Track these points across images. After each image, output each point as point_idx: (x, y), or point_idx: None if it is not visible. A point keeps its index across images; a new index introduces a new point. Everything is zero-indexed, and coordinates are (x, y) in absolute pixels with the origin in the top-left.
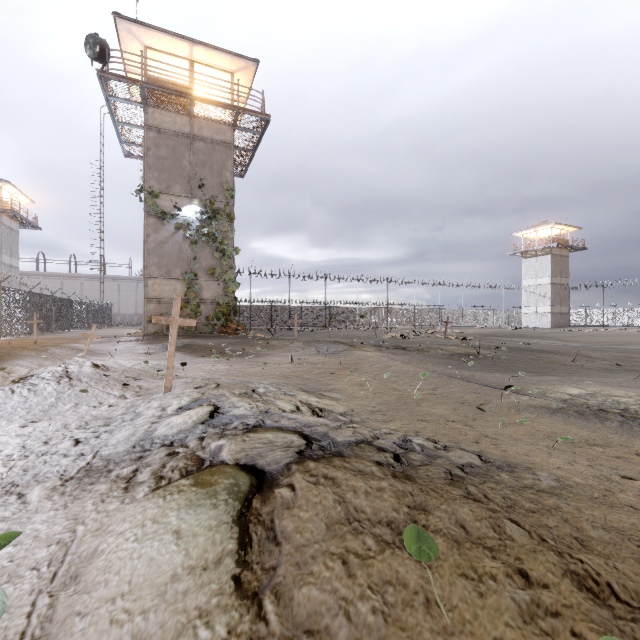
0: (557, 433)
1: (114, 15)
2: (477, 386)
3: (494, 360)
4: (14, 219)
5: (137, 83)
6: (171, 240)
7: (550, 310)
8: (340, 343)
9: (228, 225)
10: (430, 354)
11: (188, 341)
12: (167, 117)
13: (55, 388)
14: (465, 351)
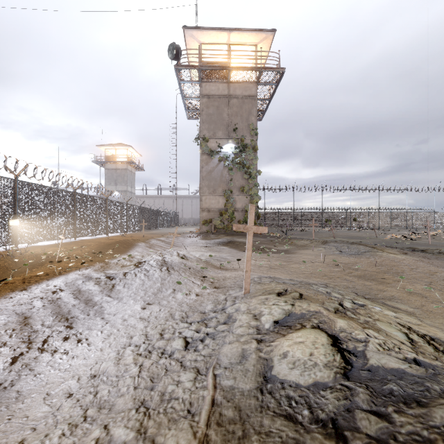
0: None
1: (183, 28)
2: None
3: None
4: (133, 166)
5: (196, 68)
6: (216, 169)
7: None
8: (359, 244)
9: (253, 155)
10: None
11: (230, 238)
12: (213, 87)
13: (159, 275)
14: None
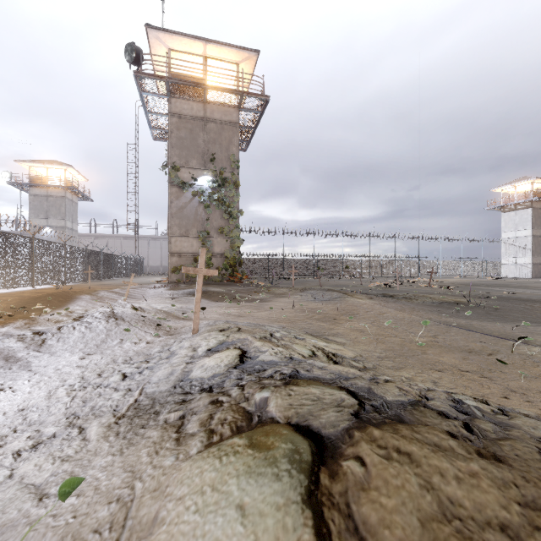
0: None
1: (146, 26)
2: (479, 335)
3: (486, 309)
4: (74, 194)
5: (163, 79)
6: (189, 205)
7: (530, 261)
8: (333, 291)
9: (234, 191)
10: (419, 302)
11: (203, 288)
12: (186, 105)
13: (105, 326)
14: (453, 299)
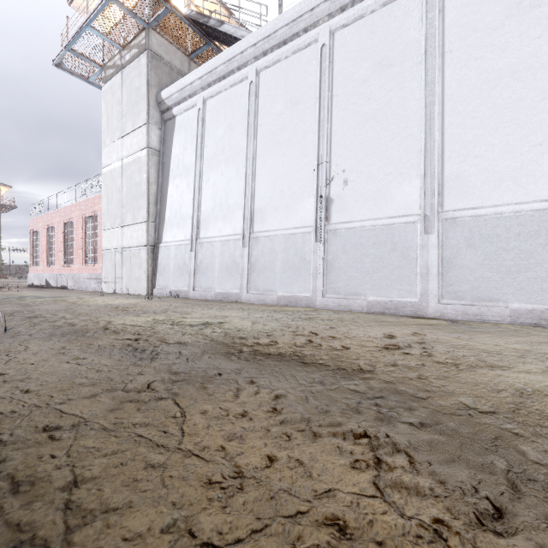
0: None
1: None
2: None
3: None
4: None
5: None
6: None
7: None
8: None
9: None
10: None
11: None
12: None
13: None
14: None
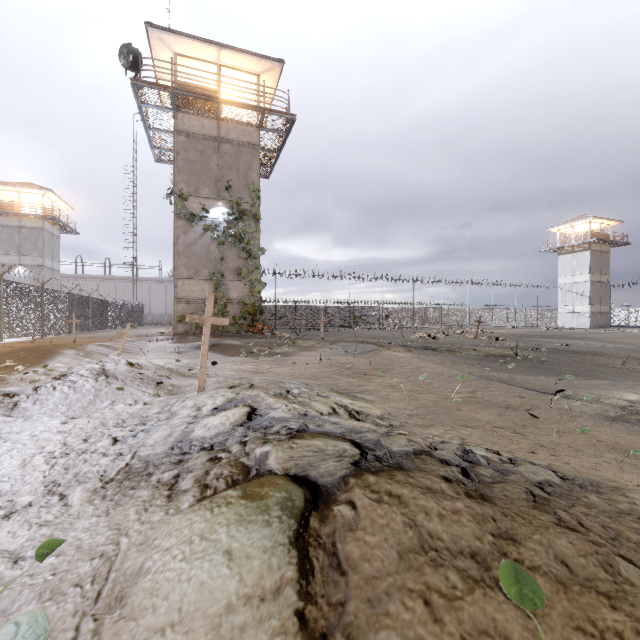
0: (622, 444)
1: (146, 24)
2: (520, 390)
3: (534, 362)
4: (55, 225)
5: (167, 89)
6: (199, 241)
7: (588, 309)
8: (368, 343)
9: (254, 226)
10: (463, 355)
11: (216, 340)
12: (196, 121)
13: (93, 385)
14: (500, 352)
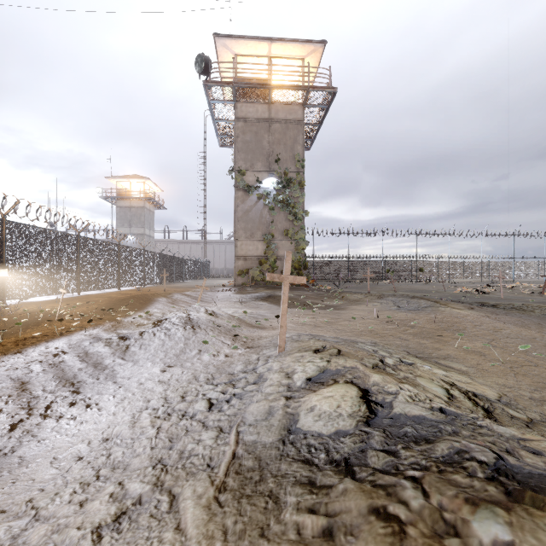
0: None
1: (214, 36)
2: None
3: None
4: (151, 204)
5: (230, 85)
6: (254, 208)
7: None
8: (420, 298)
9: (299, 191)
10: (538, 315)
11: (271, 292)
12: (251, 108)
13: (183, 334)
14: None
